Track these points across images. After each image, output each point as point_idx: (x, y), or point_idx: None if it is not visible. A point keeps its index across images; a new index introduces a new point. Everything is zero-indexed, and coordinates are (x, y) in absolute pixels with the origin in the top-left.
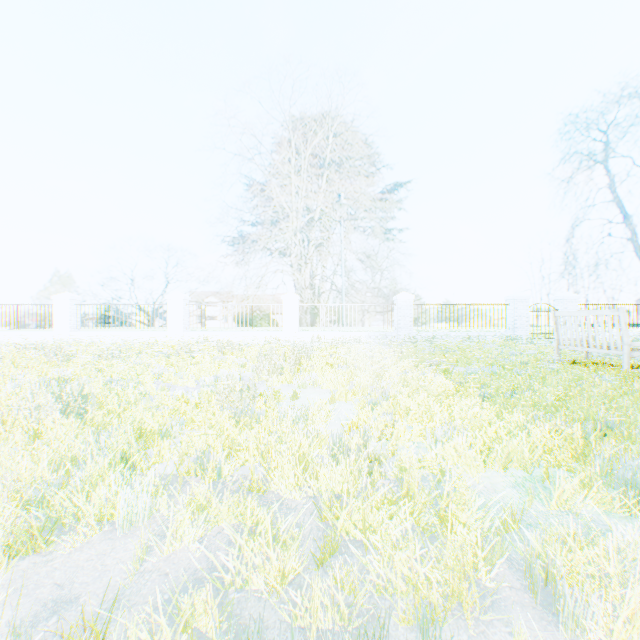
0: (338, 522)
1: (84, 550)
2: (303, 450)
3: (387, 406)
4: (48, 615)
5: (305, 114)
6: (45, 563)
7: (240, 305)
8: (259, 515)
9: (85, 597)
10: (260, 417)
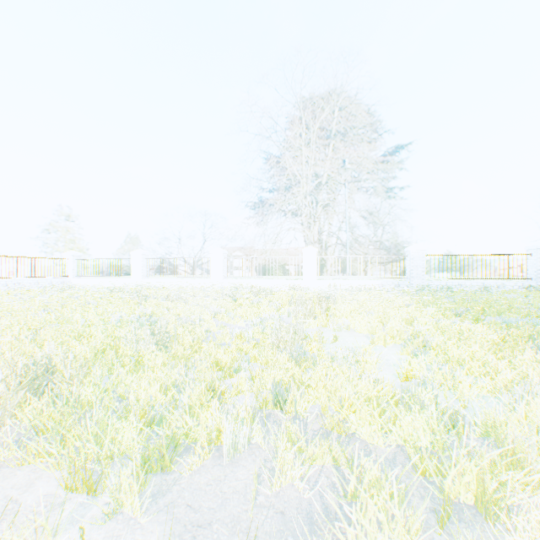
0: (445, 483)
1: (201, 473)
2: (371, 395)
3: (434, 354)
4: (190, 538)
5: (316, 93)
6: (173, 481)
7: (267, 257)
8: (365, 466)
9: (216, 525)
10: (314, 358)
